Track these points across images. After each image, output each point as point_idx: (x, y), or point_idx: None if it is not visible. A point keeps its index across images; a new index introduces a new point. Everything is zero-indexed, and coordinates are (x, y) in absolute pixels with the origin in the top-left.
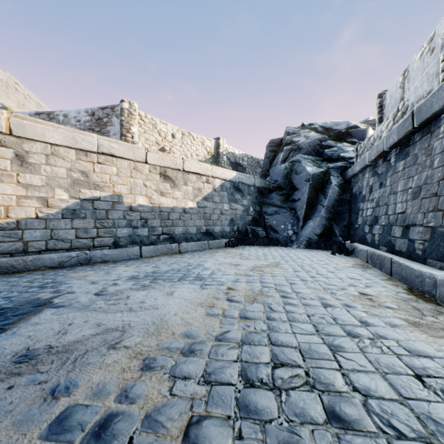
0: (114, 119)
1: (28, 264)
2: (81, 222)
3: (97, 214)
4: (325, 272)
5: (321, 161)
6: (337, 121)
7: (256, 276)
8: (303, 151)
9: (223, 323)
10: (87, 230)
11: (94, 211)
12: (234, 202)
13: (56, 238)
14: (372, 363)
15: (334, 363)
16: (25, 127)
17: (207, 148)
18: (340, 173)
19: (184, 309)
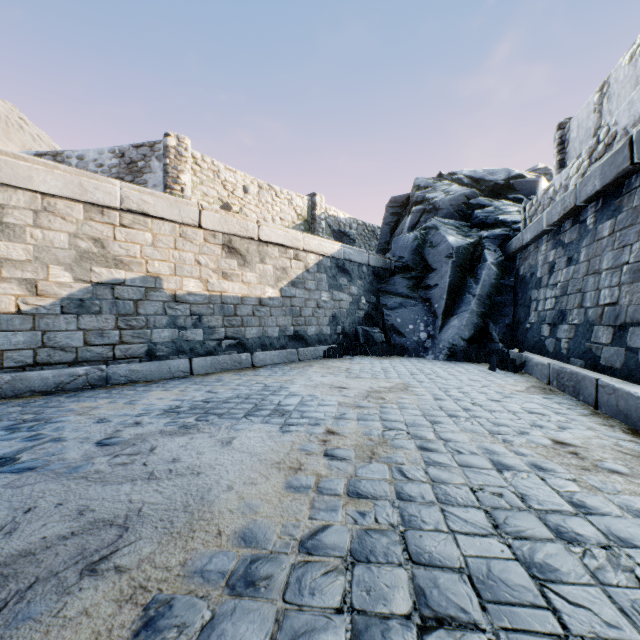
0: (154, 163)
1: (2, 388)
2: (93, 319)
3: (120, 306)
4: (486, 400)
5: (469, 228)
6: (492, 169)
7: (373, 408)
8: (442, 213)
9: (316, 508)
10: (103, 333)
11: (115, 302)
12: (337, 290)
13: (51, 345)
14: (631, 618)
15: (549, 616)
16: None
17: (297, 208)
18: (500, 246)
19: (246, 476)
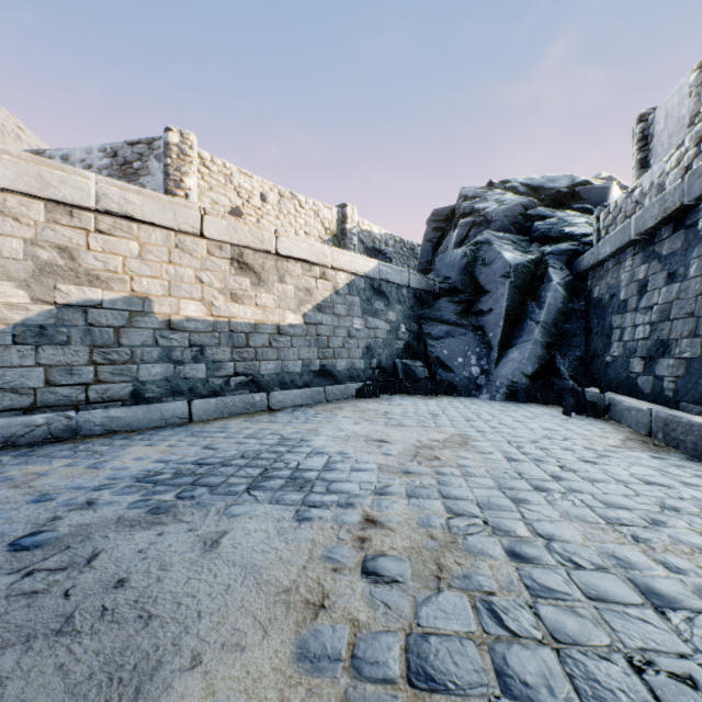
0: (152, 163)
1: None
2: (58, 352)
3: (95, 335)
4: (577, 462)
5: (528, 243)
6: (552, 175)
7: (427, 475)
8: (495, 226)
9: None
10: (71, 369)
11: (89, 329)
12: (372, 316)
13: None
14: None
15: None
16: None
17: (325, 221)
18: (566, 263)
19: (229, 625)
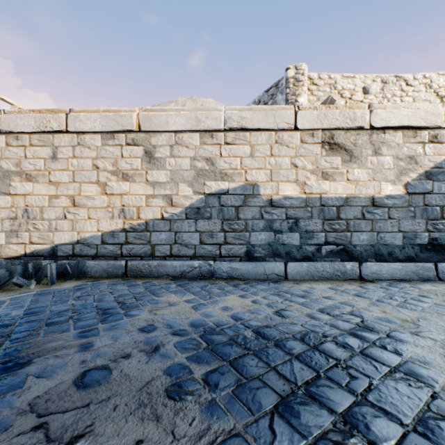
0: (278, 98)
1: (152, 270)
2: (206, 223)
3: (224, 212)
4: None
5: None
6: None
7: None
8: None
9: None
10: (212, 234)
11: (221, 208)
12: None
13: (180, 242)
14: None
15: None
16: (151, 119)
17: (439, 90)
18: None
19: None
